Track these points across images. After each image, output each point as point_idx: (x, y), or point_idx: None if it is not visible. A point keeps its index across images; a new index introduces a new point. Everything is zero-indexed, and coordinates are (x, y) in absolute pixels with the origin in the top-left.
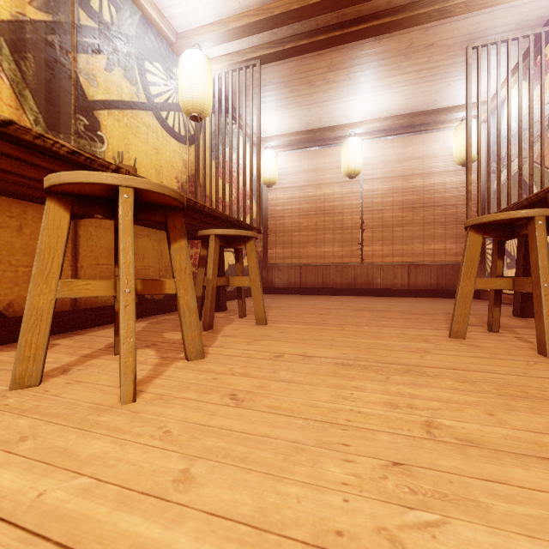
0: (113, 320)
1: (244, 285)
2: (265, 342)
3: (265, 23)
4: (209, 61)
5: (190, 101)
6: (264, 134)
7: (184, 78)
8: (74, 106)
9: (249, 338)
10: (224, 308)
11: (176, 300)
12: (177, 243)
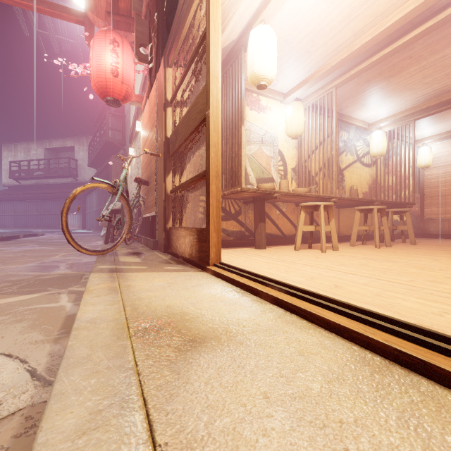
0: (348, 240)
1: (404, 229)
2: (413, 247)
3: (416, 112)
4: (385, 132)
5: (375, 153)
6: (420, 137)
7: (372, 144)
8: (338, 174)
9: (406, 246)
10: (392, 240)
11: (368, 236)
12: (383, 217)
